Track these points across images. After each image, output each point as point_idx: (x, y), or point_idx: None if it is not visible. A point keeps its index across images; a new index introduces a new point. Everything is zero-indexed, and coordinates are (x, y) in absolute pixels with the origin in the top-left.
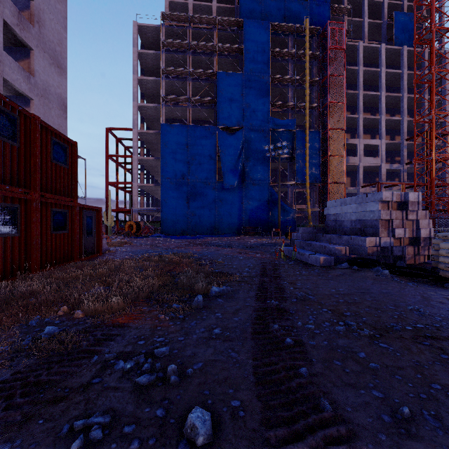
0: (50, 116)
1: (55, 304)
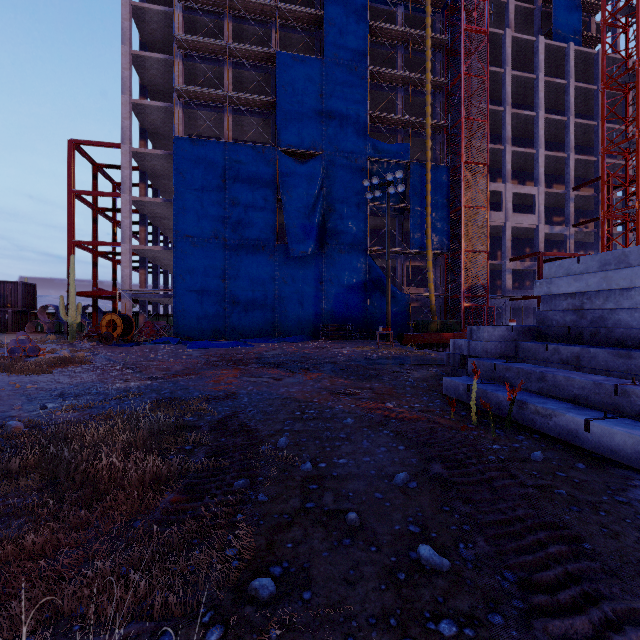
0: None
1: None
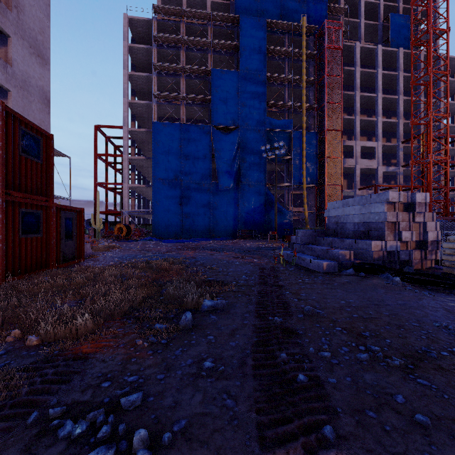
0: (30, 110)
1: (6, 326)
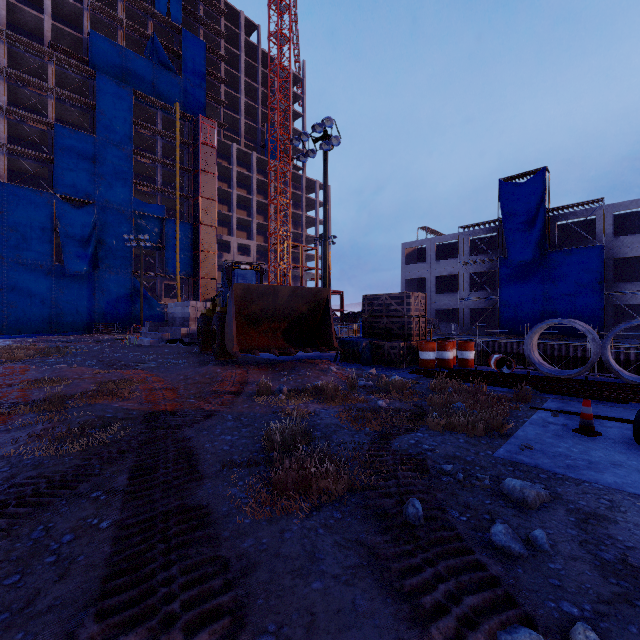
0: None
1: None
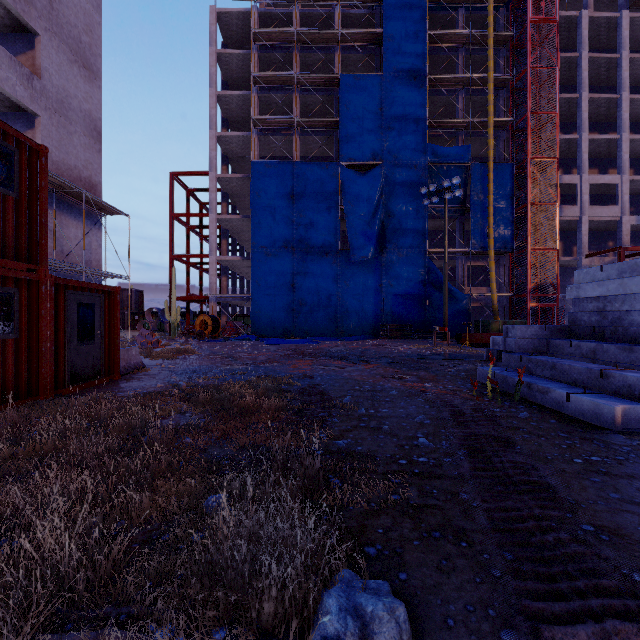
0: (70, 146)
1: None
